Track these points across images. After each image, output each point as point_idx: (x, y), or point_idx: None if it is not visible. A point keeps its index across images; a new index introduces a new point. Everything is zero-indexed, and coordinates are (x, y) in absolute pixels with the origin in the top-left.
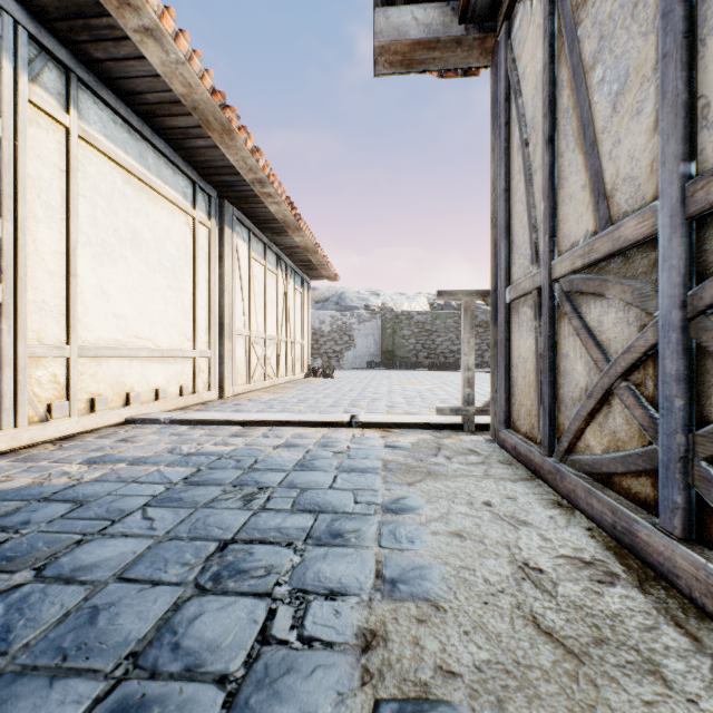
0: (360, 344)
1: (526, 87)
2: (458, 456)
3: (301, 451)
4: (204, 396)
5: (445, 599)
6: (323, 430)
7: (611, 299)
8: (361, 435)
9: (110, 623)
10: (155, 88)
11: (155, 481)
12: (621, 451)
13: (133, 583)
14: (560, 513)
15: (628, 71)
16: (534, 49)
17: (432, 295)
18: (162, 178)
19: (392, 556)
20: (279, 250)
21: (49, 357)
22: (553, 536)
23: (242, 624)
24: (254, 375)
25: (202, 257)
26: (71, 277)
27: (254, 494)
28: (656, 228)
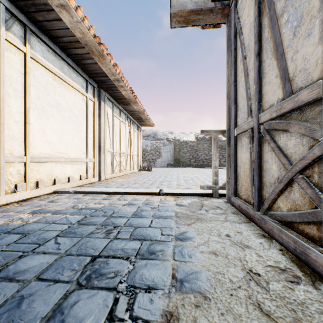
0: (164, 156)
1: (245, 30)
2: (211, 210)
3: (135, 207)
4: (91, 180)
5: (209, 292)
6: (146, 196)
7: (292, 132)
8: (164, 199)
9: (28, 306)
10: (67, 35)
11: (63, 223)
12: (298, 211)
13: (44, 281)
14: (265, 240)
15: (303, 14)
16: (249, 11)
17: (197, 133)
18: (71, 78)
19: (180, 265)
20: (126, 112)
21: (16, 161)
22: (263, 254)
23: (99, 308)
24: (115, 170)
25: (90, 115)
26: (27, 124)
27: (111, 229)
28: (320, 94)
